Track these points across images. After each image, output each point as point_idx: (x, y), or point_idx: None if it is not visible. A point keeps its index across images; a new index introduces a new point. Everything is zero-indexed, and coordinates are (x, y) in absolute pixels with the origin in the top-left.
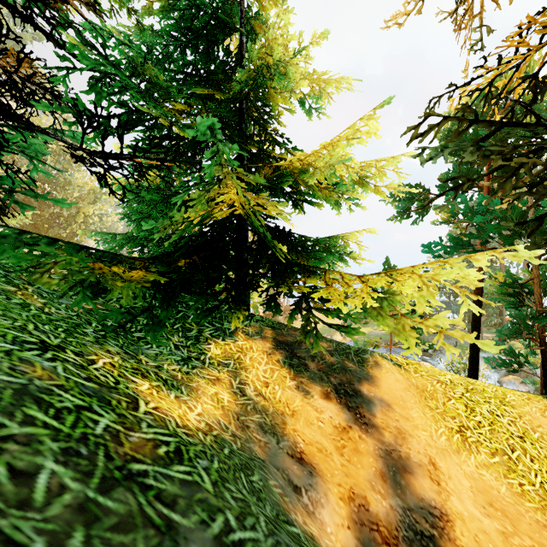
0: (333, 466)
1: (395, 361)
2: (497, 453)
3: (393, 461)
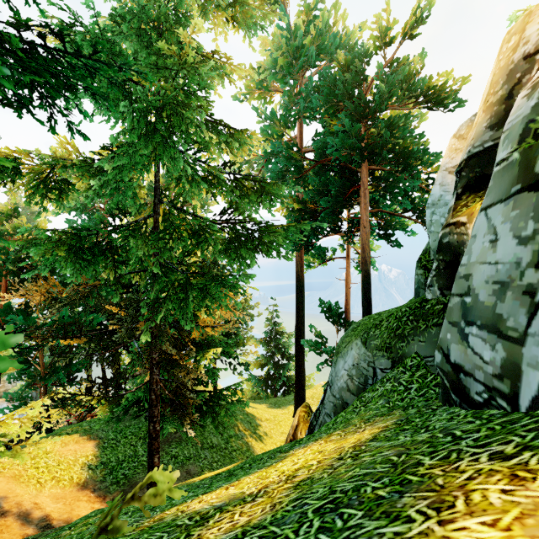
0: (8, 537)
1: None
2: (54, 478)
3: (23, 516)
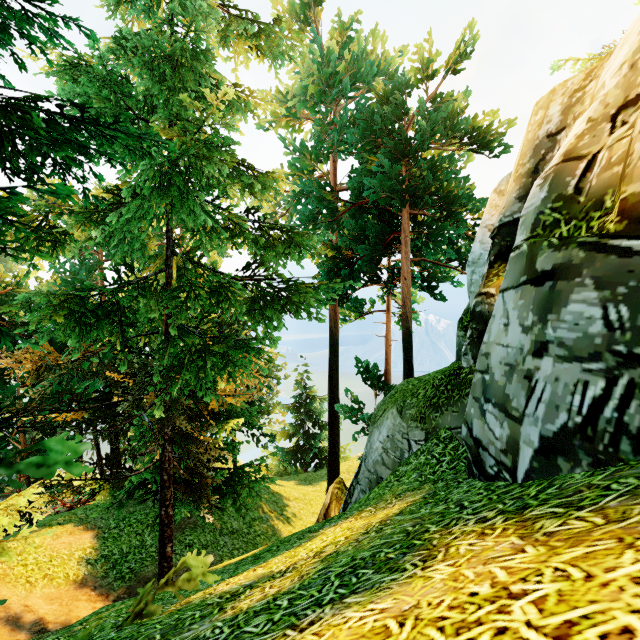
0: None
1: None
2: (46, 577)
3: (12, 621)
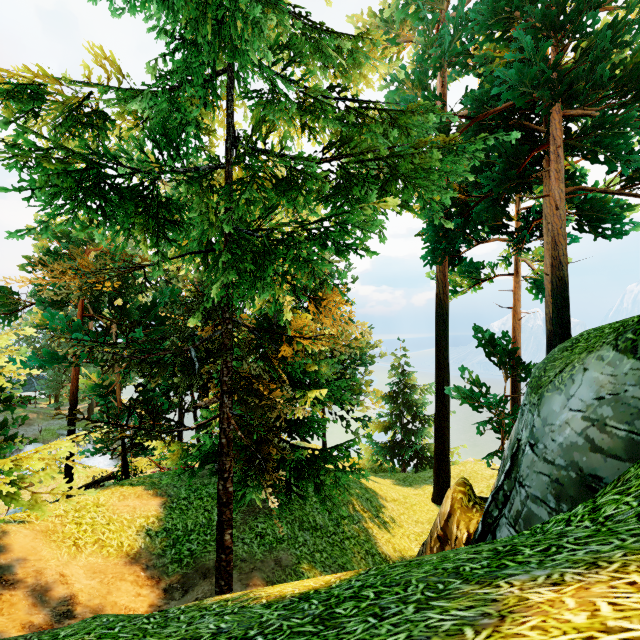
0: (4, 623)
1: (19, 520)
2: (97, 542)
3: (39, 592)
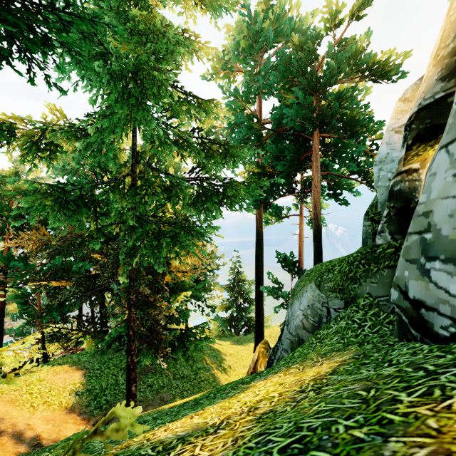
0: (3, 454)
1: None
2: (45, 403)
3: (17, 436)
